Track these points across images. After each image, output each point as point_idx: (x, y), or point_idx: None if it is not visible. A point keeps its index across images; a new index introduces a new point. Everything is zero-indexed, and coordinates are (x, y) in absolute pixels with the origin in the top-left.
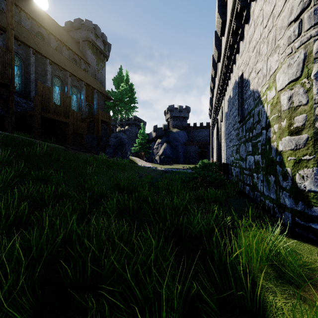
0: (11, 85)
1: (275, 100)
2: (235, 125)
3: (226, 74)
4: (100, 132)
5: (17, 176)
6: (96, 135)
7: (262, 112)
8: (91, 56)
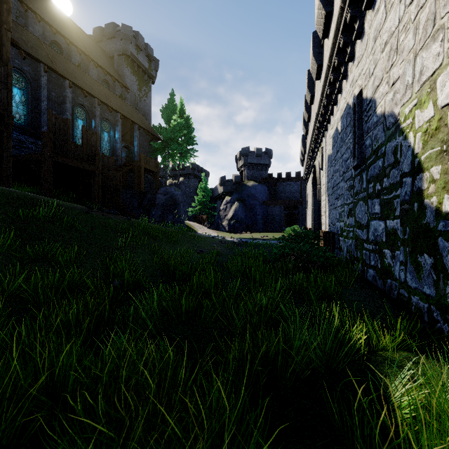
0: (7, 114)
1: (433, 124)
2: (347, 173)
3: (330, 97)
4: (143, 186)
5: (2, 253)
6: (136, 191)
7: (402, 148)
8: (130, 77)
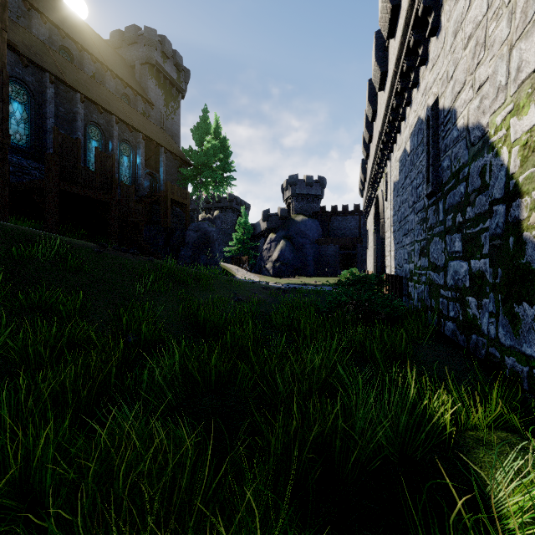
0: (2, 131)
1: None
2: (418, 203)
3: (396, 111)
4: (170, 221)
5: None
6: (162, 227)
7: (492, 168)
8: (155, 90)
